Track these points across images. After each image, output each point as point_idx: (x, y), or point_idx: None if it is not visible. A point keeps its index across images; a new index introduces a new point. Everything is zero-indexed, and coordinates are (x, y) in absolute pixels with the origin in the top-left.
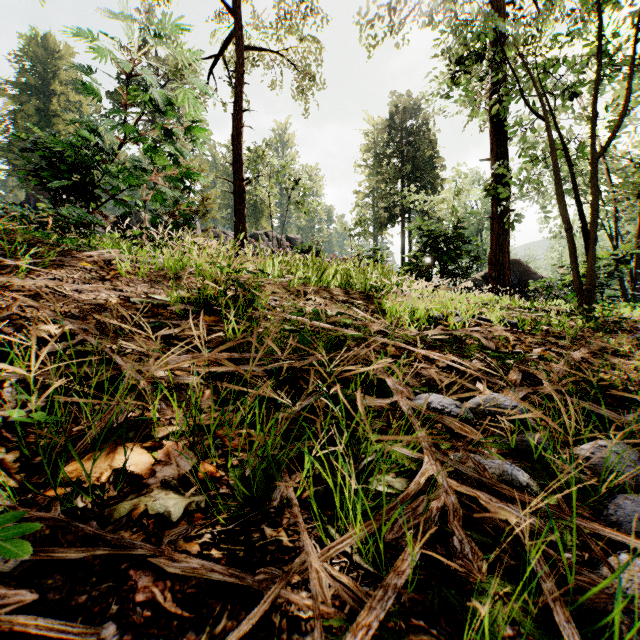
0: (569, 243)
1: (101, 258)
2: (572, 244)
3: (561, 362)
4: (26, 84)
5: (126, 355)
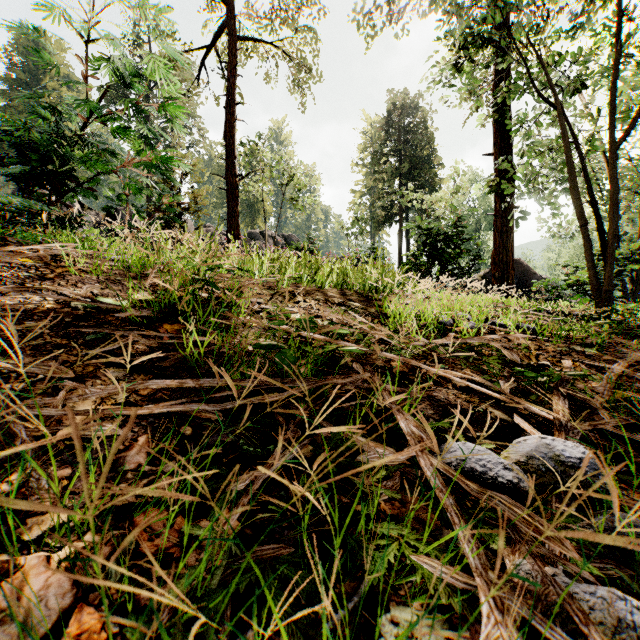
0: (584, 240)
1: (48, 253)
2: (588, 241)
3: (603, 379)
4: (16, 79)
5: (36, 382)
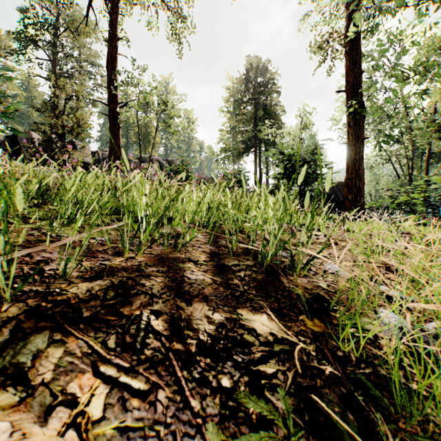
0: None
1: None
2: None
3: None
4: None
5: None
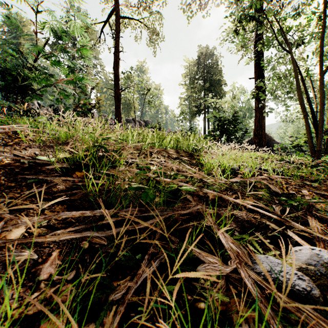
0: (306, 123)
1: (11, 130)
2: (308, 123)
3: None
4: (5, 39)
5: None
